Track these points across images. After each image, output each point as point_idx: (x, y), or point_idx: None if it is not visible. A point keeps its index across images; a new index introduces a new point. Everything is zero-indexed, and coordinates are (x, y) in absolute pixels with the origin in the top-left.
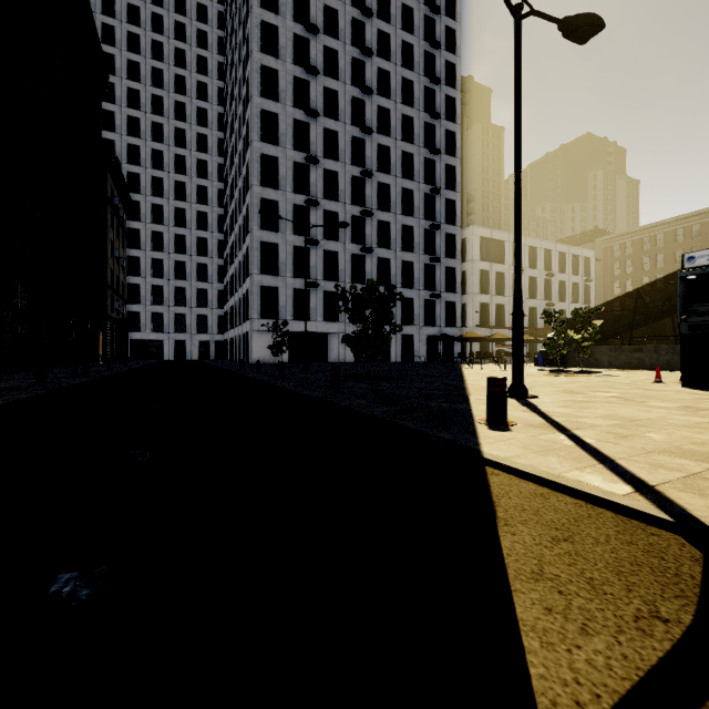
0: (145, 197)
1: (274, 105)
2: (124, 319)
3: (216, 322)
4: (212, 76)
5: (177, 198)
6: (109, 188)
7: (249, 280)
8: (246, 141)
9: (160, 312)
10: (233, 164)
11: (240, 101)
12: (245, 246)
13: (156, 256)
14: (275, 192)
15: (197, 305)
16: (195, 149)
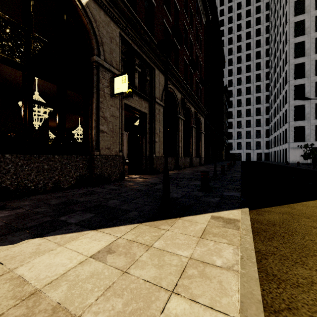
0: (234, 98)
1: (302, 38)
2: (228, 146)
3: (265, 144)
4: (262, 35)
5: (247, 94)
6: (224, 100)
7: (287, 125)
8: (284, 61)
9: (239, 142)
10: (275, 71)
11: (280, 42)
12: (284, 109)
13: (238, 120)
14: (302, 79)
15: (255, 137)
16: (254, 70)
